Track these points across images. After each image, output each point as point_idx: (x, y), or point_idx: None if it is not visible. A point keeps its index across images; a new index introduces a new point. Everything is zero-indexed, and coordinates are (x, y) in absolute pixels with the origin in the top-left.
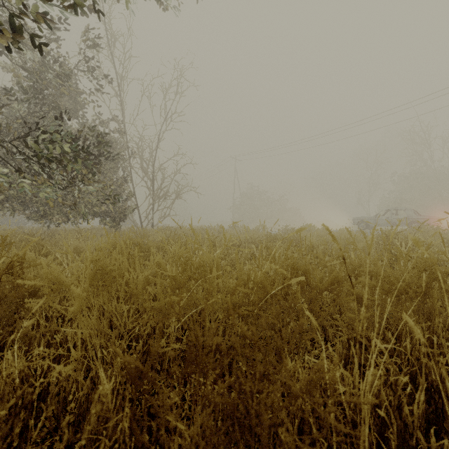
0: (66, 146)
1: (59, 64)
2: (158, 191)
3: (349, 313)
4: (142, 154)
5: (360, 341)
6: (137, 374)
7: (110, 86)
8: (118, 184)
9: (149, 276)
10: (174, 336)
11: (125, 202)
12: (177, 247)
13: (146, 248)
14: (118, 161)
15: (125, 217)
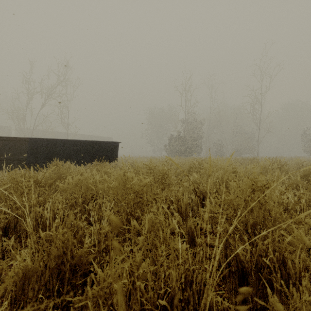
0: None
1: None
2: None
3: None
4: None
5: None
6: None
7: None
8: None
9: None
10: None
11: None
12: None
13: None
14: None
15: None
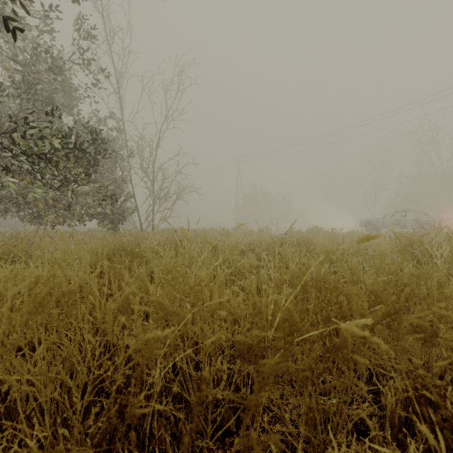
0: (56, 142)
1: (53, 56)
2: (159, 192)
3: (413, 358)
4: (141, 154)
5: (426, 396)
6: (101, 452)
7: (108, 82)
8: (117, 184)
9: (130, 296)
10: (159, 385)
11: (124, 203)
12: (174, 253)
13: (138, 253)
14: (117, 161)
15: (124, 219)
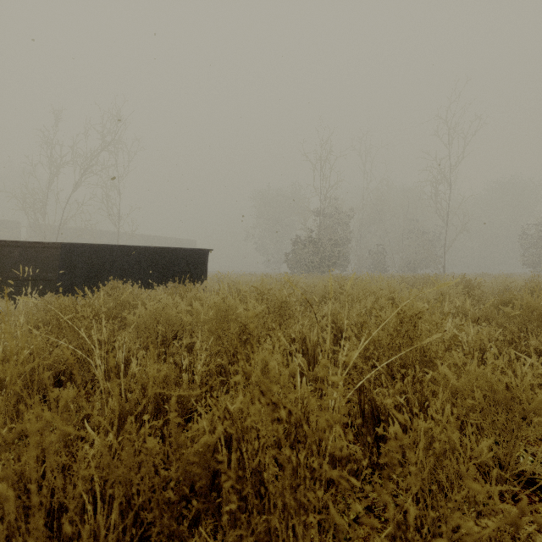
0: None
1: None
2: None
3: None
4: None
5: None
6: None
7: None
8: None
9: None
10: None
11: None
12: None
13: None
14: None
15: None
